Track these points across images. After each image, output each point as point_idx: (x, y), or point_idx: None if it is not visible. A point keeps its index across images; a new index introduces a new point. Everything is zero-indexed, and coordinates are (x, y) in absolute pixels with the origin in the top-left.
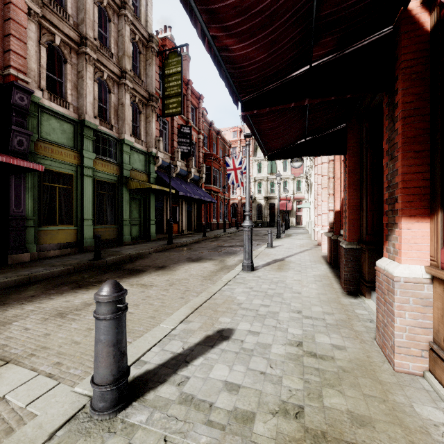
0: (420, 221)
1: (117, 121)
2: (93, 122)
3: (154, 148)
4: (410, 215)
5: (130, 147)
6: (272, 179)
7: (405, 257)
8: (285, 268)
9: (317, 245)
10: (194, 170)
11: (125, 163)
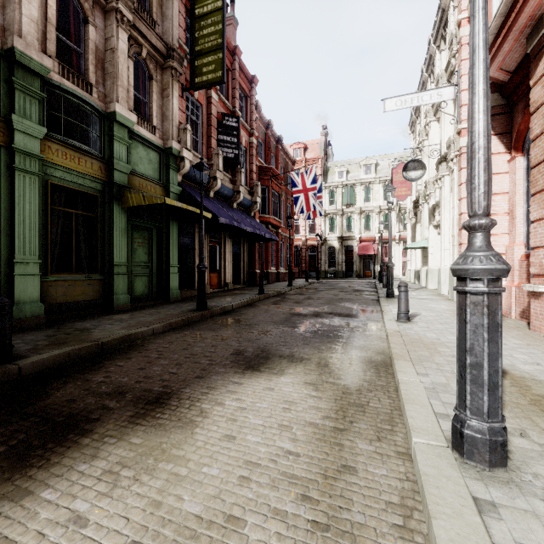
0: None
1: (103, 80)
2: (36, 58)
3: (176, 142)
4: None
5: (130, 133)
6: (349, 212)
7: None
8: None
9: None
10: (244, 190)
11: (117, 159)
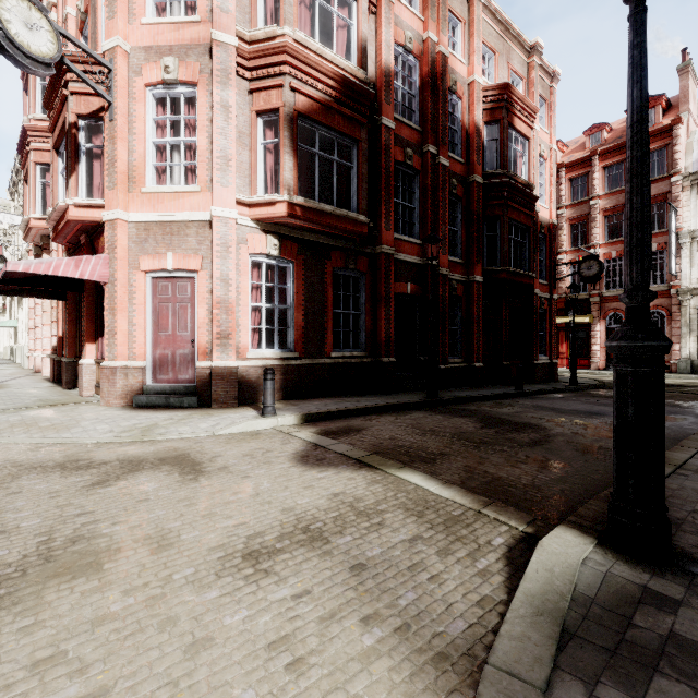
0: (93, 344)
1: None
2: None
3: None
4: (89, 342)
5: None
6: None
7: (87, 357)
8: (6, 387)
9: (35, 372)
10: None
11: None
